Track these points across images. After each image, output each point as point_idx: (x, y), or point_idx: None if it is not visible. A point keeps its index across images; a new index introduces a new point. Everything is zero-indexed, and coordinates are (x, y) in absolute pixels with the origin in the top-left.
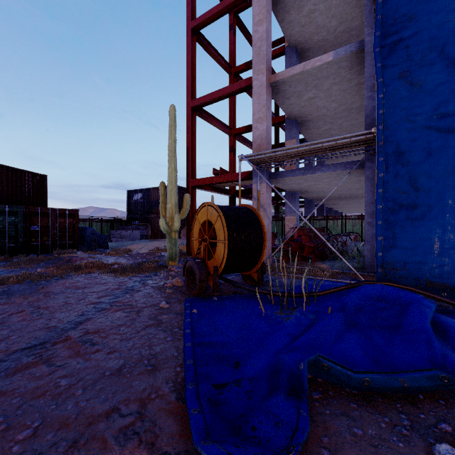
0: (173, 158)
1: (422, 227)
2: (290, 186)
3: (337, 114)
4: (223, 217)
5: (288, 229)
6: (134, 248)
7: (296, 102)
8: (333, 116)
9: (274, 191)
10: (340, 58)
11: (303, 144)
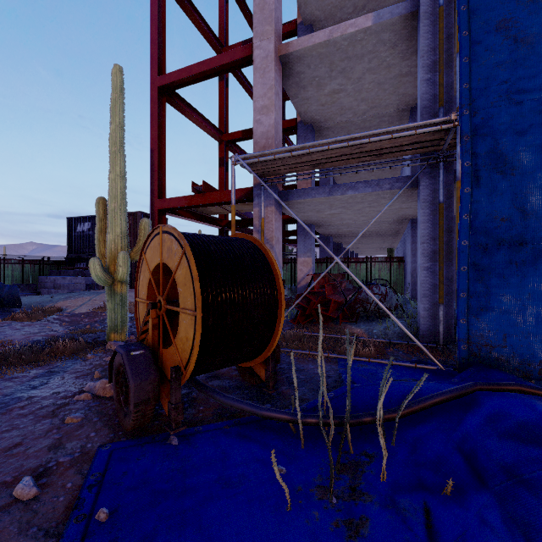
0: (119, 155)
1: (535, 276)
2: (306, 215)
3: (365, 121)
4: (192, 256)
5: (302, 275)
6: (68, 305)
7: (315, 96)
8: (359, 124)
9: (283, 223)
10: (382, 24)
11: (337, 139)
